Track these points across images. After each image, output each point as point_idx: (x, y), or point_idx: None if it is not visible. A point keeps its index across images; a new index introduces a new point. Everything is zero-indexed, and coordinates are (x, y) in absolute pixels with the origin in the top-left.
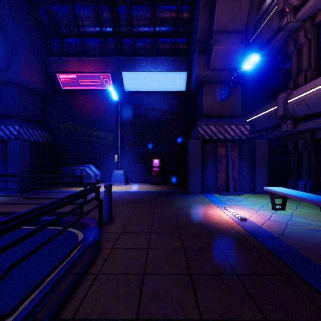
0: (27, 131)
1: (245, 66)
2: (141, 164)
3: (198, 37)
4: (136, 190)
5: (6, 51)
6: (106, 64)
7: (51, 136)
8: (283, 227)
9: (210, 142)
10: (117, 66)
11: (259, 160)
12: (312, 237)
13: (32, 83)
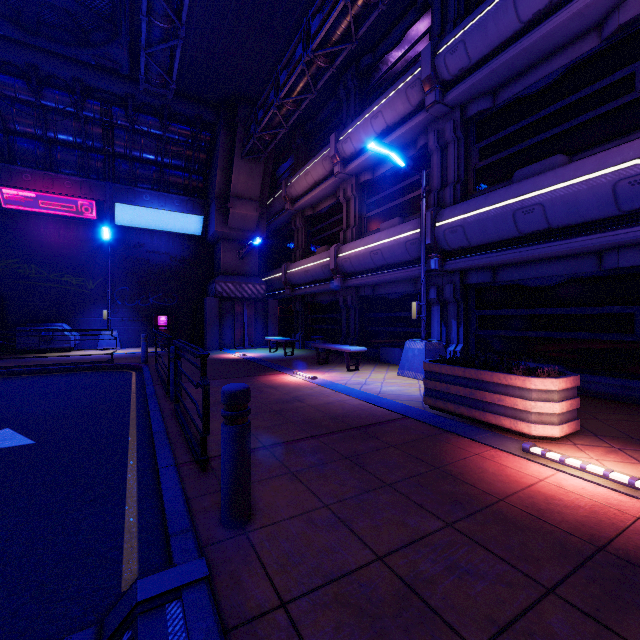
0: None
1: (254, 242)
2: (140, 322)
3: (216, 194)
4: None
5: None
6: (90, 189)
7: None
8: (265, 356)
9: (228, 300)
10: (108, 195)
11: (271, 317)
12: (275, 357)
13: None
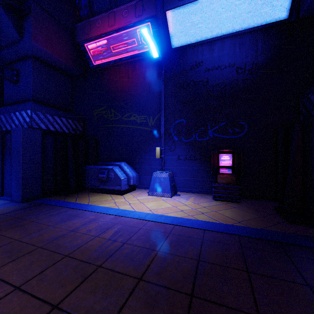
0: (45, 118)
1: None
2: (197, 162)
3: None
4: (188, 217)
5: (18, 14)
6: (142, 9)
7: (81, 126)
8: None
9: None
10: (158, 5)
11: None
12: None
13: (53, 55)
